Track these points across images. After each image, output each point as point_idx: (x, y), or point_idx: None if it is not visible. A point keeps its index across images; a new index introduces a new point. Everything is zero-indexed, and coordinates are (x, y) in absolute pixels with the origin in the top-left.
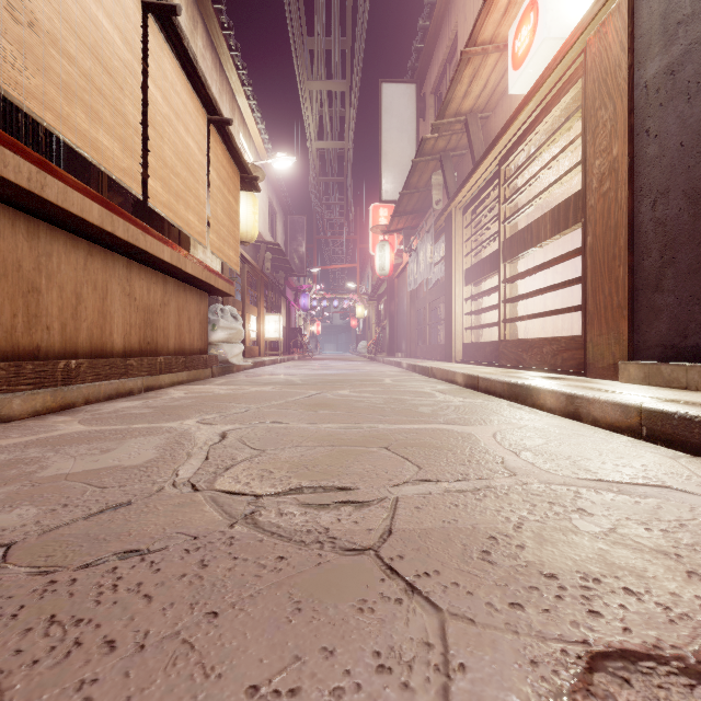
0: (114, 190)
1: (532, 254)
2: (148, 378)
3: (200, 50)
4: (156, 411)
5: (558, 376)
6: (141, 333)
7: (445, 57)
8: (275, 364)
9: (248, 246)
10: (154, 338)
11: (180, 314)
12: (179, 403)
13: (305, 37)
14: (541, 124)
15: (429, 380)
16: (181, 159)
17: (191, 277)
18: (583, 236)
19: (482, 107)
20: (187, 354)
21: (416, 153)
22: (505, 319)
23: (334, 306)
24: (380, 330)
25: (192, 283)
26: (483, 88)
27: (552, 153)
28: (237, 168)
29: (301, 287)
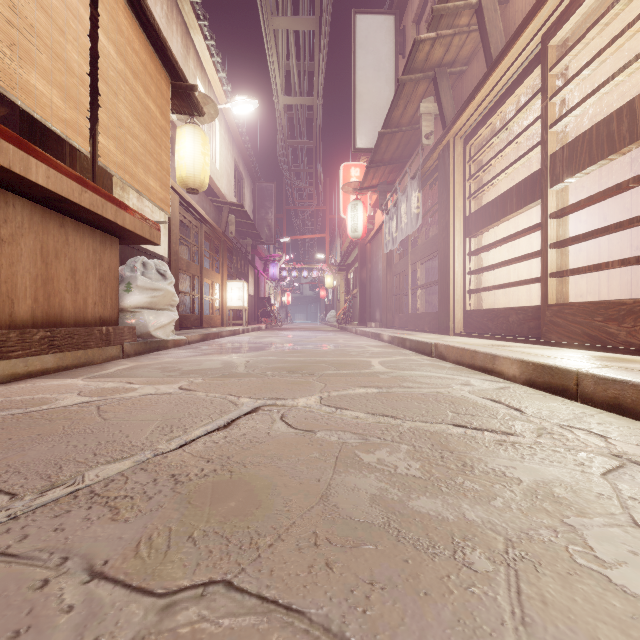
0: None
1: None
2: None
3: None
4: None
5: None
6: None
7: None
8: (236, 335)
9: (208, 207)
10: None
11: (48, 262)
12: None
13: None
14: None
15: (440, 364)
16: None
17: (56, 198)
18: None
19: None
20: (69, 325)
21: (404, 68)
22: (558, 271)
23: (304, 276)
24: (351, 298)
25: (73, 214)
26: None
27: (618, 29)
28: (164, 69)
29: (270, 256)
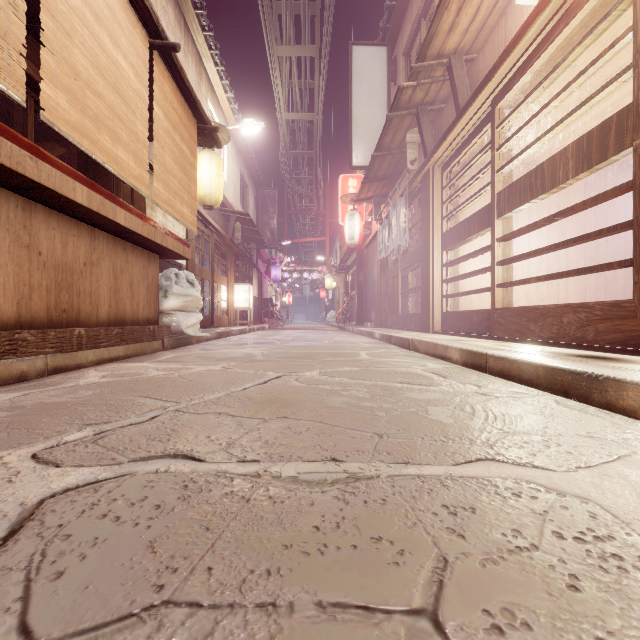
0: (54, 139)
1: (516, 216)
2: (57, 356)
3: (161, 2)
4: (5, 418)
5: (599, 354)
6: (51, 298)
7: (419, 12)
8: (243, 333)
9: (217, 216)
10: (75, 305)
11: (117, 277)
12: (67, 398)
13: (273, 1)
14: (559, 37)
15: (412, 355)
16: (104, 76)
17: (127, 231)
18: (636, 164)
19: (468, 47)
20: (129, 324)
21: (391, 107)
22: (501, 283)
23: (304, 277)
24: (349, 300)
25: (133, 240)
26: (472, 19)
27: (553, 93)
28: (193, 116)
29: (273, 259)
